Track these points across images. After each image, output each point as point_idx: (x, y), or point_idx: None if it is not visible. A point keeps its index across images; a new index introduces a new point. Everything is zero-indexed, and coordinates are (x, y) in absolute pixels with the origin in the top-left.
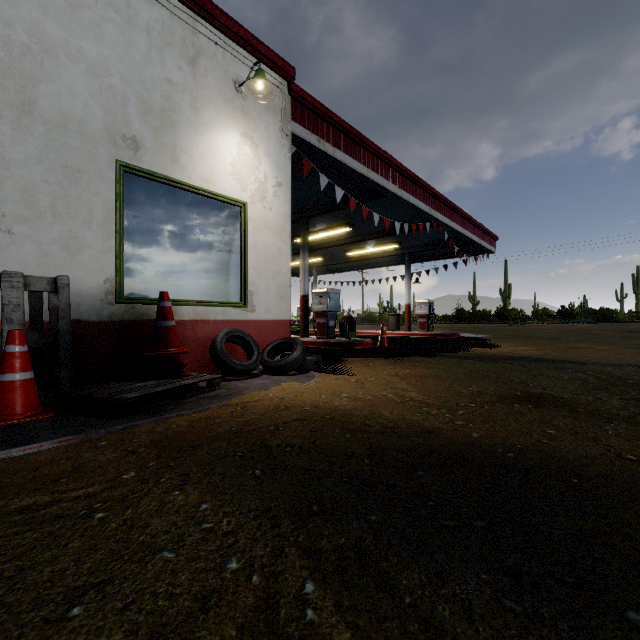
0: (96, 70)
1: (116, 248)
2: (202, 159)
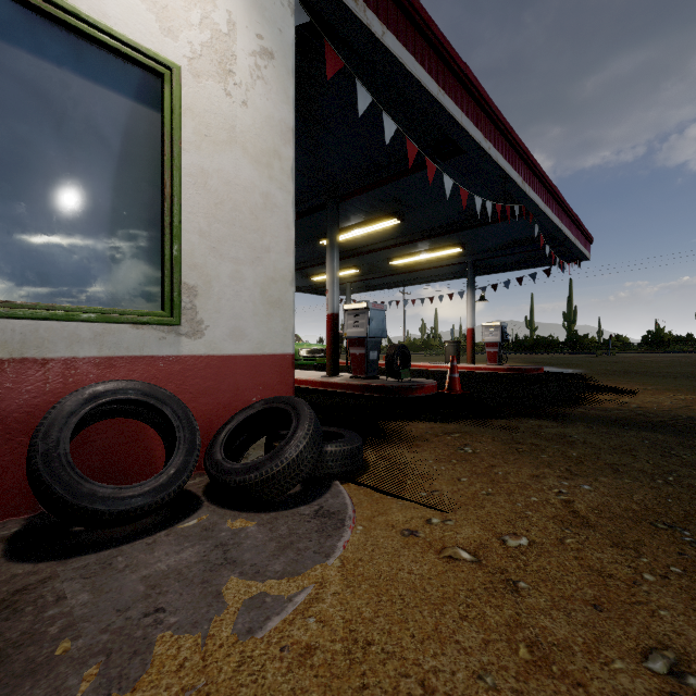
0: None
1: None
2: None
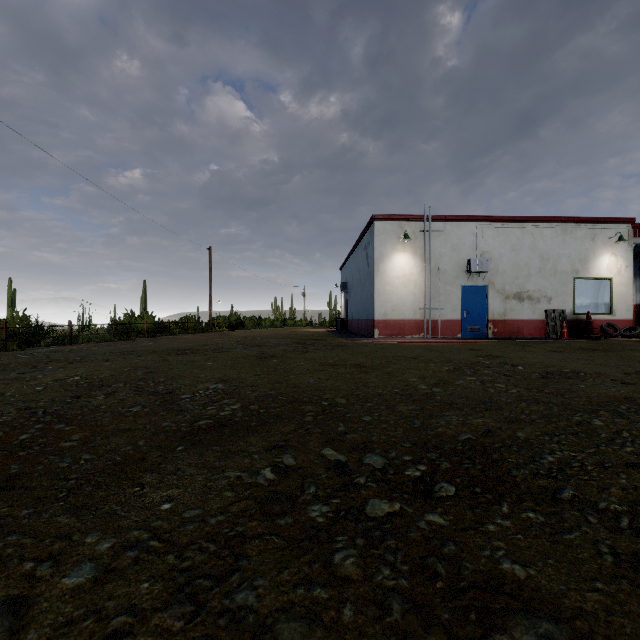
0: (568, 256)
1: (573, 300)
2: (596, 268)
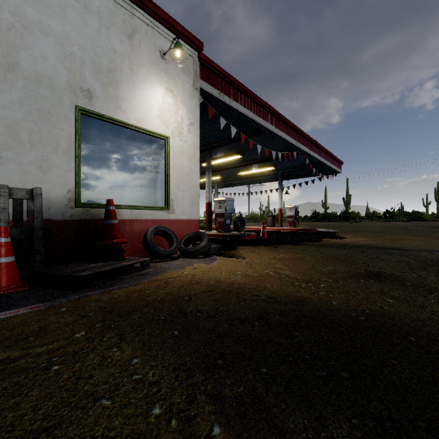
0: (61, 41)
1: (76, 168)
2: (137, 105)
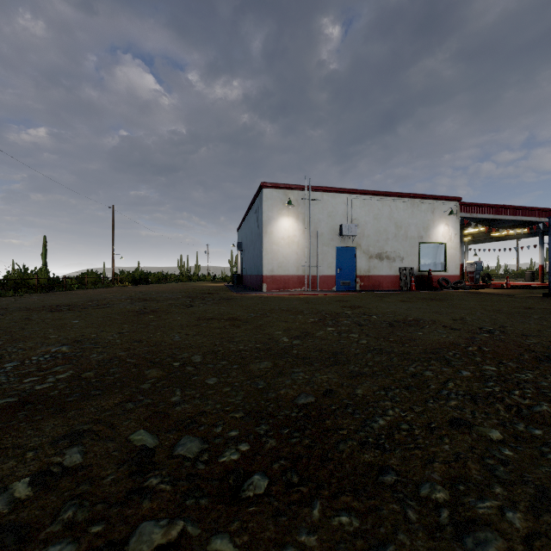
0: (415, 225)
1: (419, 260)
2: (435, 235)
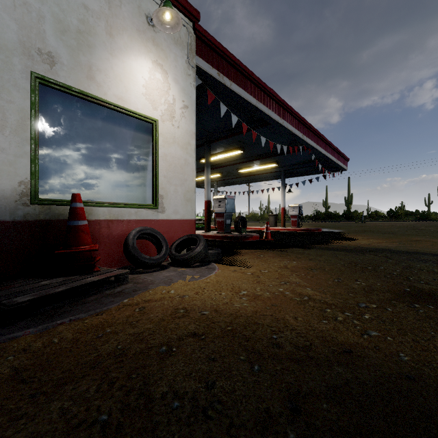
0: None
1: (31, 153)
2: (117, 79)
